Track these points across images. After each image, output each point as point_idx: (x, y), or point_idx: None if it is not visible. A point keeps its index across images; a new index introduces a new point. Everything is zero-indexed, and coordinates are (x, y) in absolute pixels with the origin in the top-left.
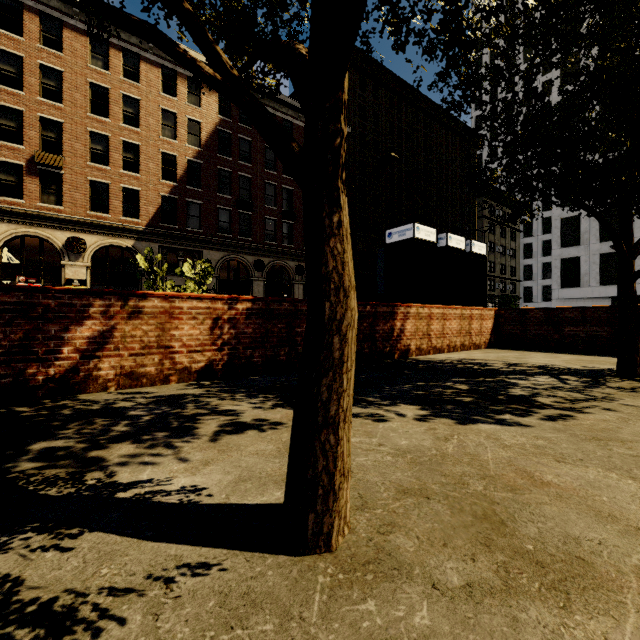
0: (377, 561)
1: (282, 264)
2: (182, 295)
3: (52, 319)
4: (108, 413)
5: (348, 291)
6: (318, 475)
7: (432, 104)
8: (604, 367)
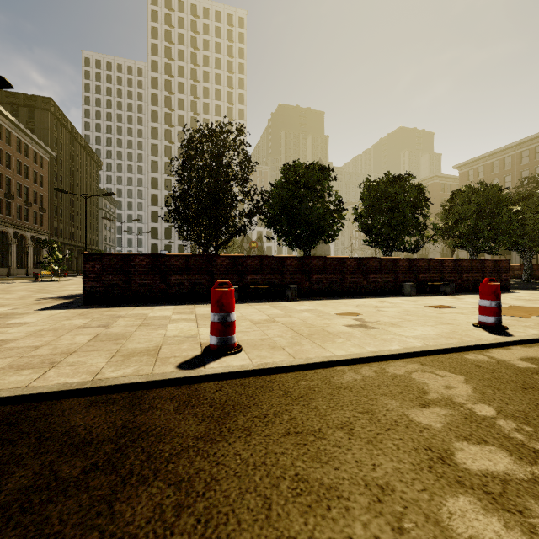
0: None
1: (24, 234)
2: None
3: None
4: None
5: None
6: None
7: (85, 142)
8: None
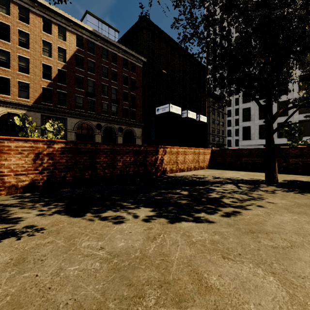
0: None
1: (111, 126)
2: (10, 138)
3: None
4: None
5: None
6: None
7: (186, 52)
8: (259, 178)
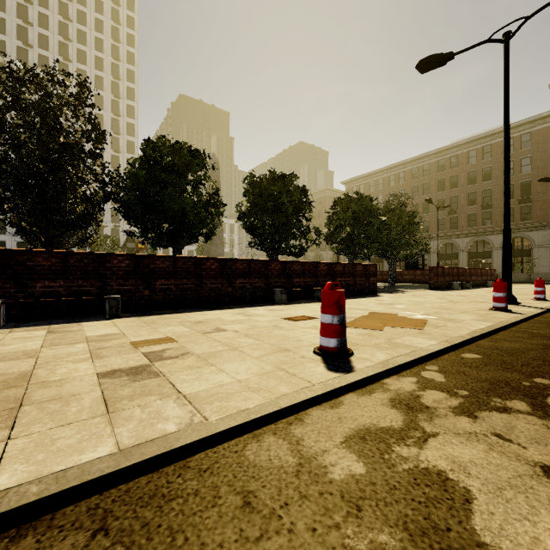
0: None
1: None
2: None
3: None
4: None
5: None
6: None
7: None
8: None
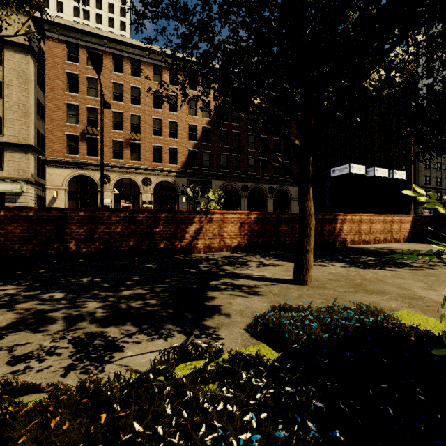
0: (320, 287)
1: (259, 186)
2: (228, 212)
3: (182, 223)
4: (211, 259)
5: (312, 216)
6: (303, 265)
7: None
8: None
